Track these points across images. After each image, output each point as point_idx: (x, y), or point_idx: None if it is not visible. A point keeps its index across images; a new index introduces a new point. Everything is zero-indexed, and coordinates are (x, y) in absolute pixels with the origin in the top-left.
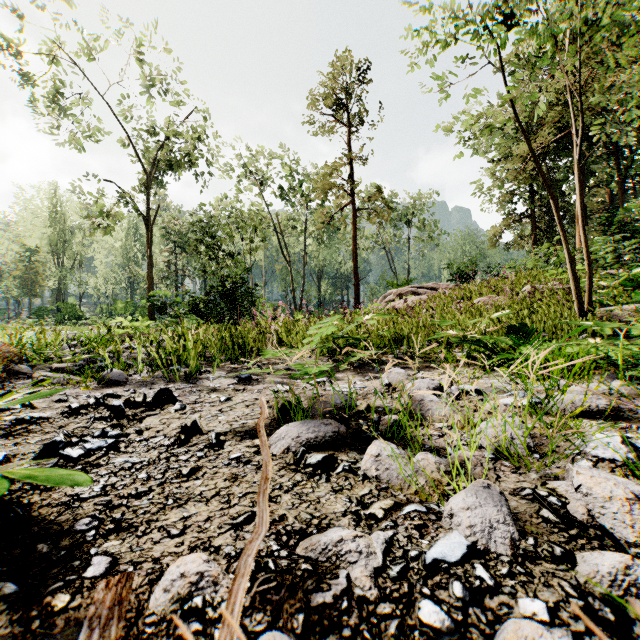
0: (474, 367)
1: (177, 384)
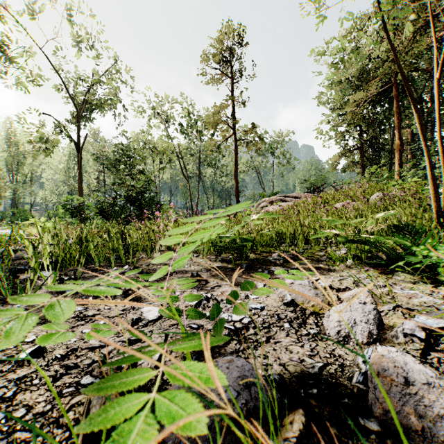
0: (367, 269)
1: (7, 305)
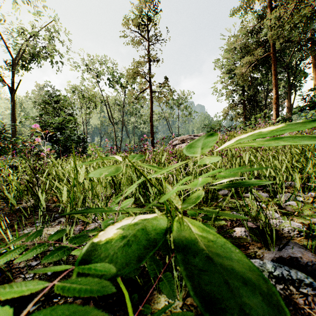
0: None
1: None
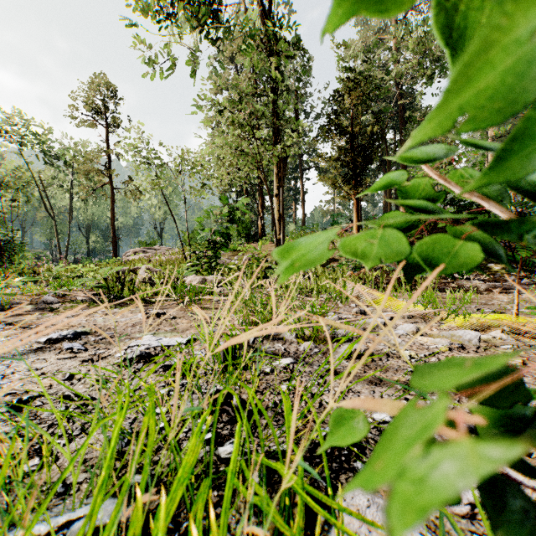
0: None
1: None
